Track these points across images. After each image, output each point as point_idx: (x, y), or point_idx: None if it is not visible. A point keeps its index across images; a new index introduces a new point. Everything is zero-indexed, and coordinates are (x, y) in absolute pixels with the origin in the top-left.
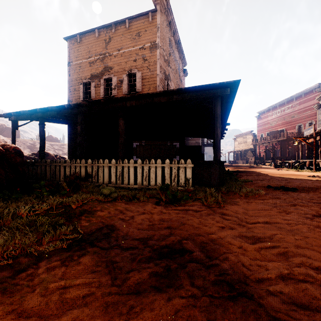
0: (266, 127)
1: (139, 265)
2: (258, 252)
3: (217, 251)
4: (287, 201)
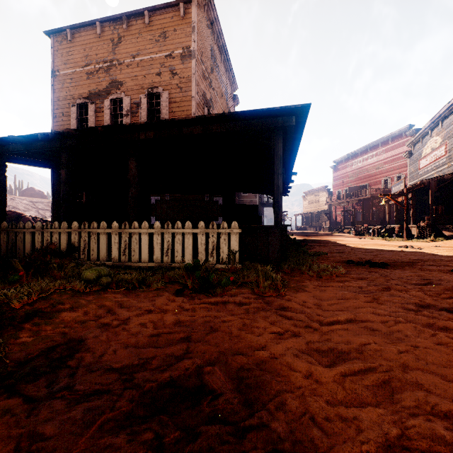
0: (344, 181)
1: (94, 440)
2: (339, 385)
3: (267, 388)
4: (377, 283)
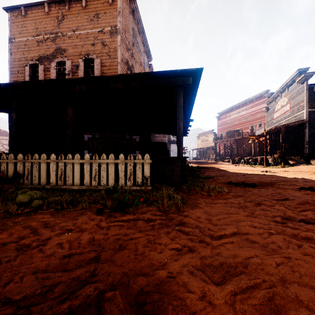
0: (225, 127)
1: None
2: (231, 307)
3: None
4: (251, 199)
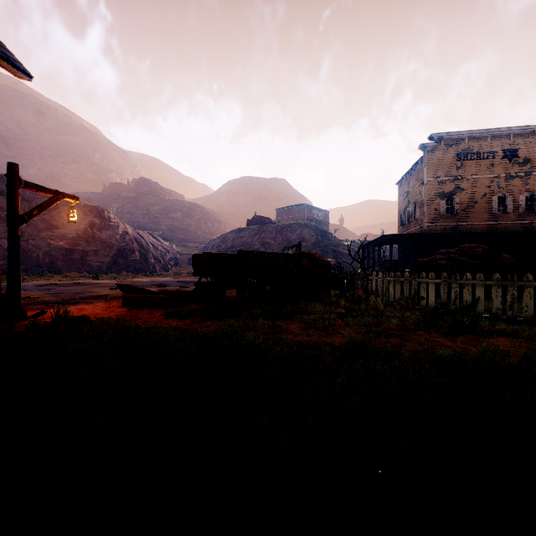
0: None
1: None
2: None
3: None
4: None
